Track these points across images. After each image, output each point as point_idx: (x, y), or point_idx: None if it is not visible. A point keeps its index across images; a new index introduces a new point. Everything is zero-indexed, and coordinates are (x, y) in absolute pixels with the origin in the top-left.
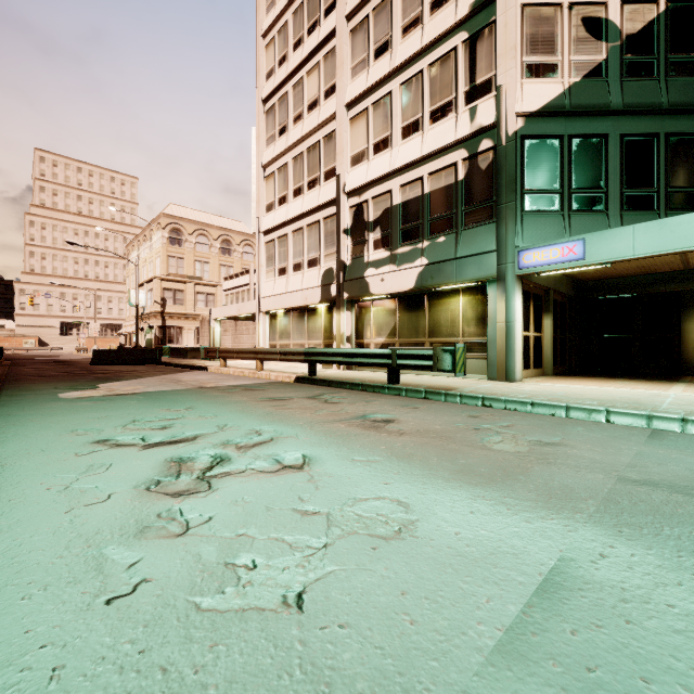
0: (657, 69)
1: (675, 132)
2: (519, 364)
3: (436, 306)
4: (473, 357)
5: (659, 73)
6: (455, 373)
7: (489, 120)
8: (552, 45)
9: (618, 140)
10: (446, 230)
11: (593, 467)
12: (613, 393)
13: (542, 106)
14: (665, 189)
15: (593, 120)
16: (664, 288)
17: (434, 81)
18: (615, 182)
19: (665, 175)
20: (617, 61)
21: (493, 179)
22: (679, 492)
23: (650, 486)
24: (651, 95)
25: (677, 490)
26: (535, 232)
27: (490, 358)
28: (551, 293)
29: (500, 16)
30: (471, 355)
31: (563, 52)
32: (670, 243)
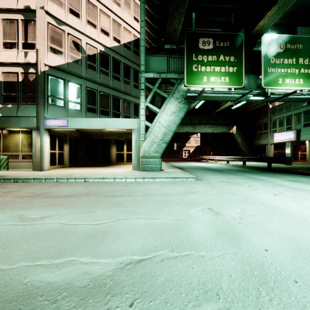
0: (97, 70)
1: (102, 91)
2: (47, 164)
3: (7, 137)
4: (27, 161)
5: (98, 71)
6: (0, 169)
7: (33, 61)
8: (61, 44)
9: (85, 88)
10: (12, 102)
11: (14, 195)
12: (73, 172)
13: (56, 65)
14: (99, 107)
15: (77, 78)
16: (106, 138)
17: (5, 28)
18: (84, 101)
19: (99, 103)
20: (85, 61)
21: (36, 86)
22: (29, 197)
23: (23, 197)
24: (95, 77)
25: (30, 196)
26: (53, 112)
27: (34, 161)
28: (68, 136)
29: (38, 20)
30: (25, 160)
31: (65, 49)
32: (90, 126)
